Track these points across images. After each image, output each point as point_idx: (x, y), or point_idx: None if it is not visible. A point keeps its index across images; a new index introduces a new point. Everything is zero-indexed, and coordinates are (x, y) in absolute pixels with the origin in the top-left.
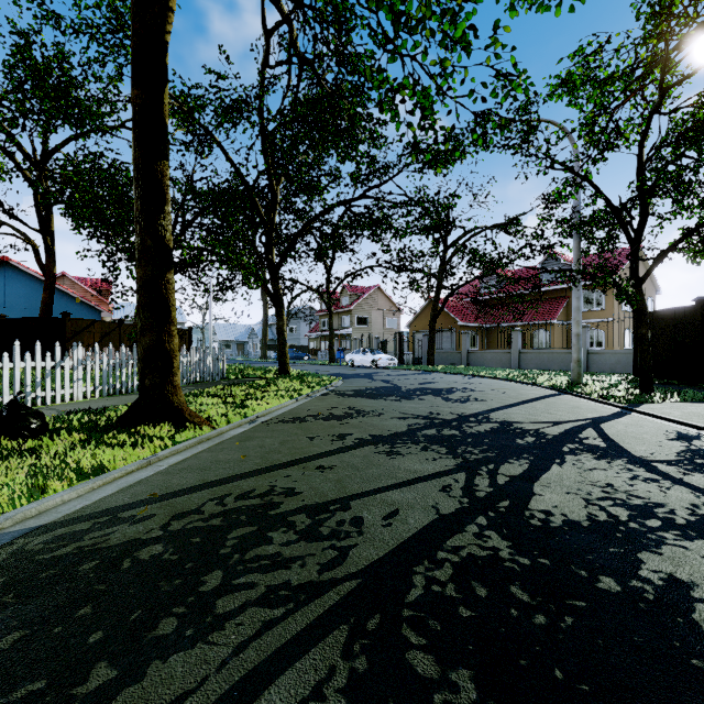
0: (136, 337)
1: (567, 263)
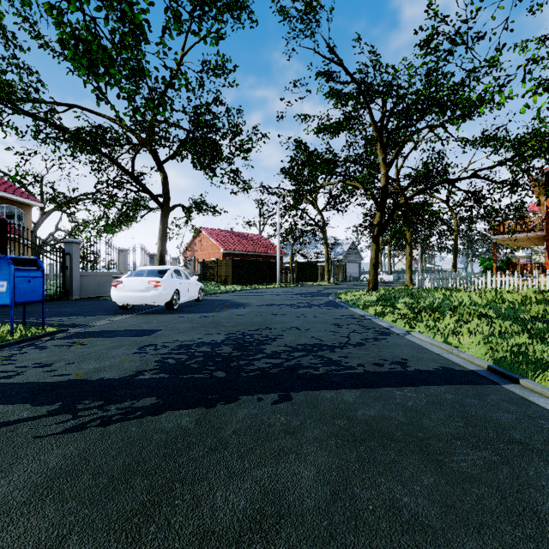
0: None
1: None
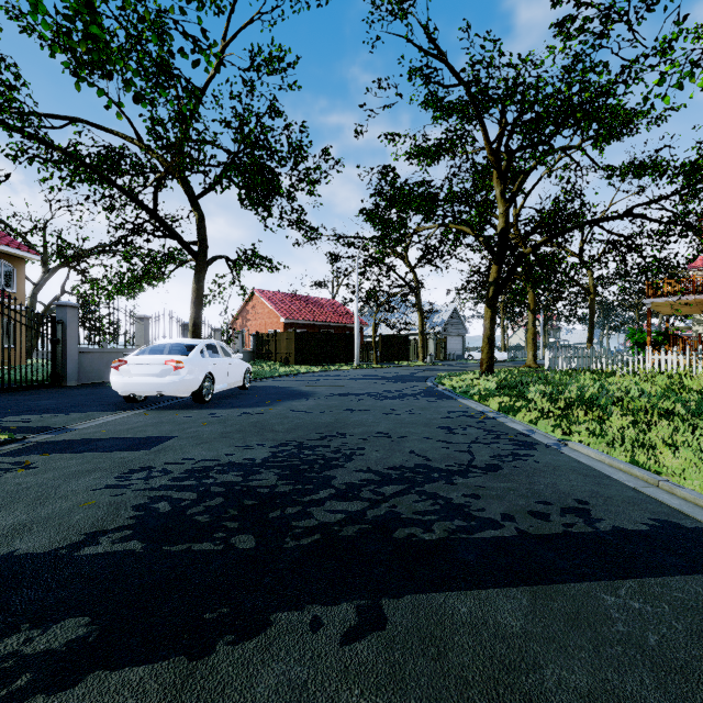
0: None
1: None
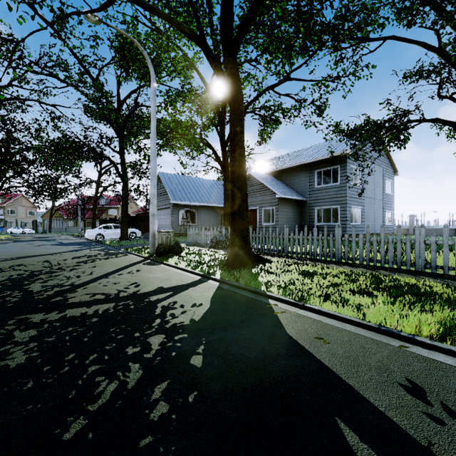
0: None
1: (107, 199)
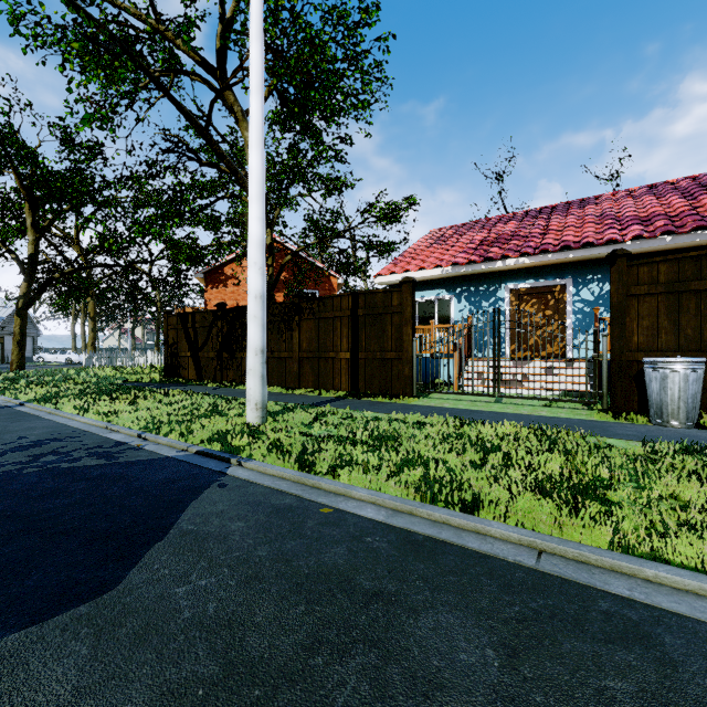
0: None
1: None
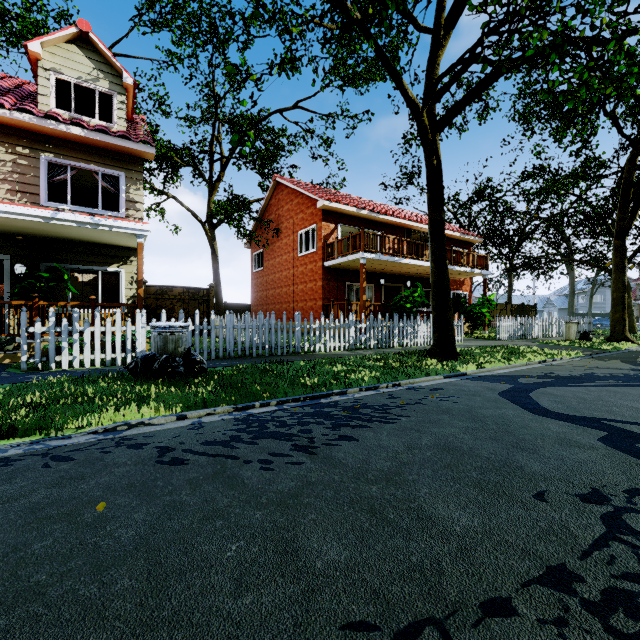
0: (512, 311)
1: None
